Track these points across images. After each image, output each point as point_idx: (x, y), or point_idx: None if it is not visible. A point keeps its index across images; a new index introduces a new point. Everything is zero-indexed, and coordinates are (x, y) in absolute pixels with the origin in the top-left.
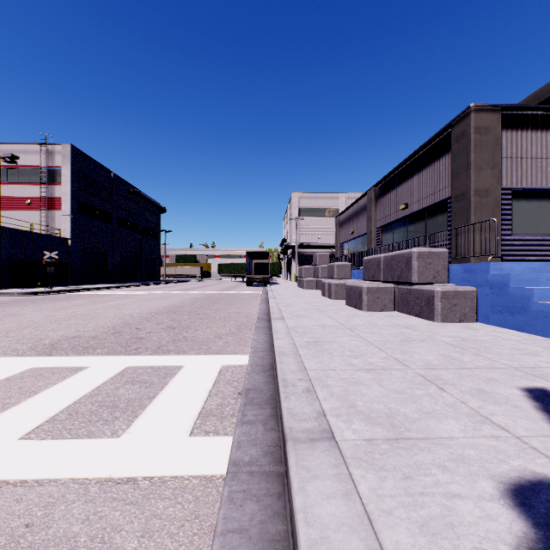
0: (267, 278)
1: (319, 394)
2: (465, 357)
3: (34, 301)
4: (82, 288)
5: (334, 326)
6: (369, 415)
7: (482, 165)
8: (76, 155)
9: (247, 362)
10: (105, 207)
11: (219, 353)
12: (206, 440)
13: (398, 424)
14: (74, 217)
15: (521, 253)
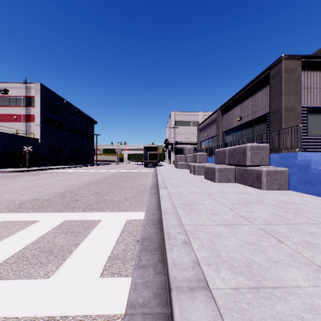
0: (156, 162)
1: (193, 245)
2: (289, 215)
3: (16, 176)
4: (46, 168)
5: (199, 192)
6: (232, 264)
7: (289, 92)
8: (44, 90)
9: (143, 217)
10: (61, 120)
11: (125, 211)
12: (112, 281)
13: (255, 272)
14: (42, 126)
15: (313, 146)
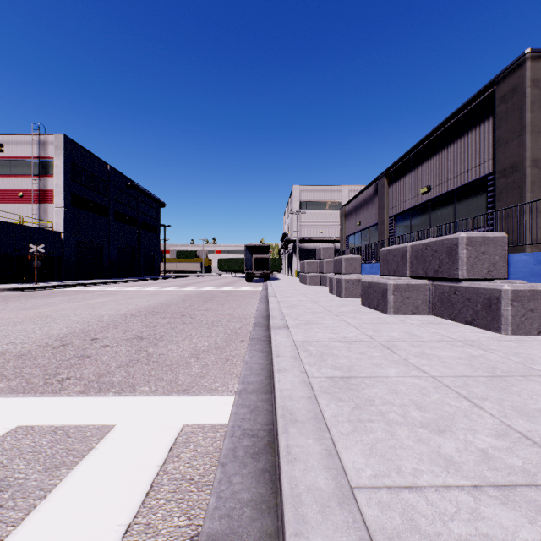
0: (267, 274)
1: None
2: None
3: (8, 298)
4: (71, 283)
5: (362, 341)
6: None
7: None
8: (70, 146)
9: (229, 416)
10: (101, 200)
11: (186, 392)
12: None
13: None
14: (67, 210)
15: None
